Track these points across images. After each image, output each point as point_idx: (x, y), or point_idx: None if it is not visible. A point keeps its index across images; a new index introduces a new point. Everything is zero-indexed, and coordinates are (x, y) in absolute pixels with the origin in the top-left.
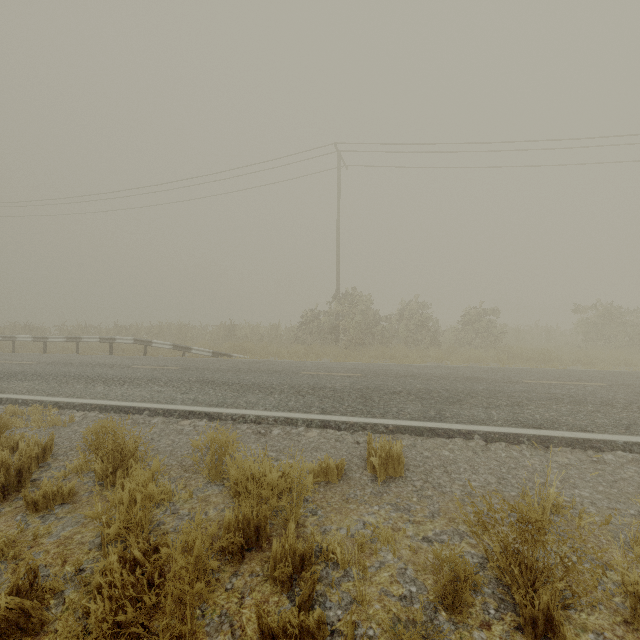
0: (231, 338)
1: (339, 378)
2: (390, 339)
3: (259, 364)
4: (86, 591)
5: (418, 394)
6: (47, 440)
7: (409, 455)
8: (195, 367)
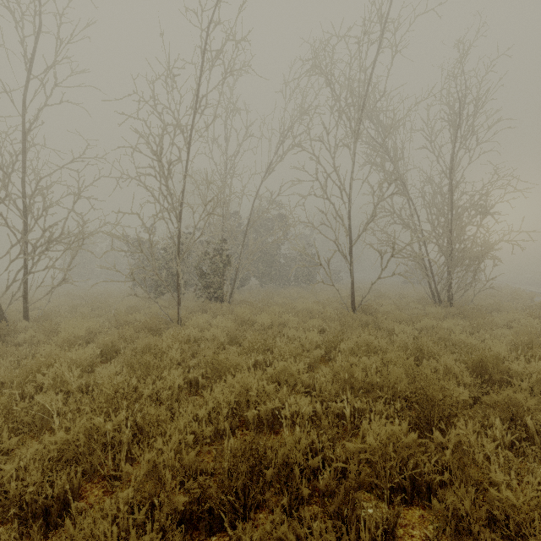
0: None
1: None
2: None
3: None
4: None
5: None
6: None
7: None
8: None
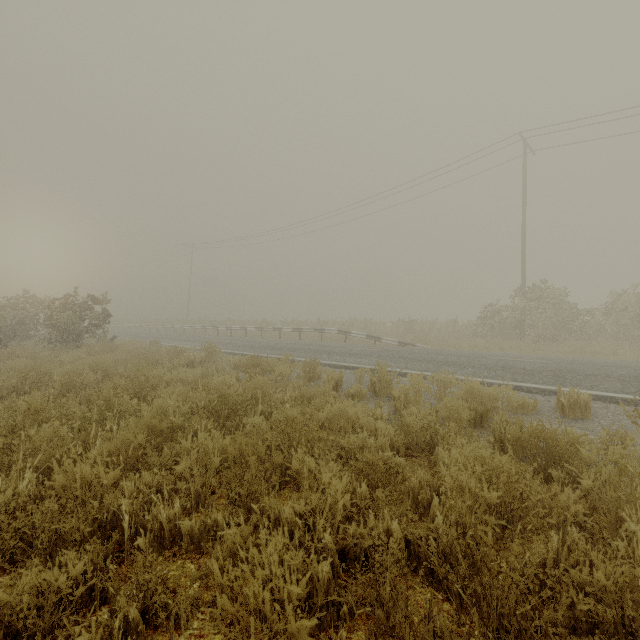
0: (409, 332)
1: (528, 363)
2: (593, 335)
3: (444, 351)
4: (397, 425)
5: (619, 378)
6: (338, 374)
7: (599, 411)
8: (392, 350)
